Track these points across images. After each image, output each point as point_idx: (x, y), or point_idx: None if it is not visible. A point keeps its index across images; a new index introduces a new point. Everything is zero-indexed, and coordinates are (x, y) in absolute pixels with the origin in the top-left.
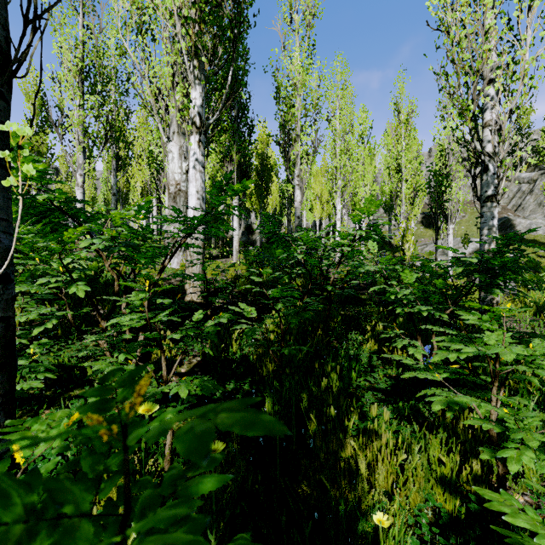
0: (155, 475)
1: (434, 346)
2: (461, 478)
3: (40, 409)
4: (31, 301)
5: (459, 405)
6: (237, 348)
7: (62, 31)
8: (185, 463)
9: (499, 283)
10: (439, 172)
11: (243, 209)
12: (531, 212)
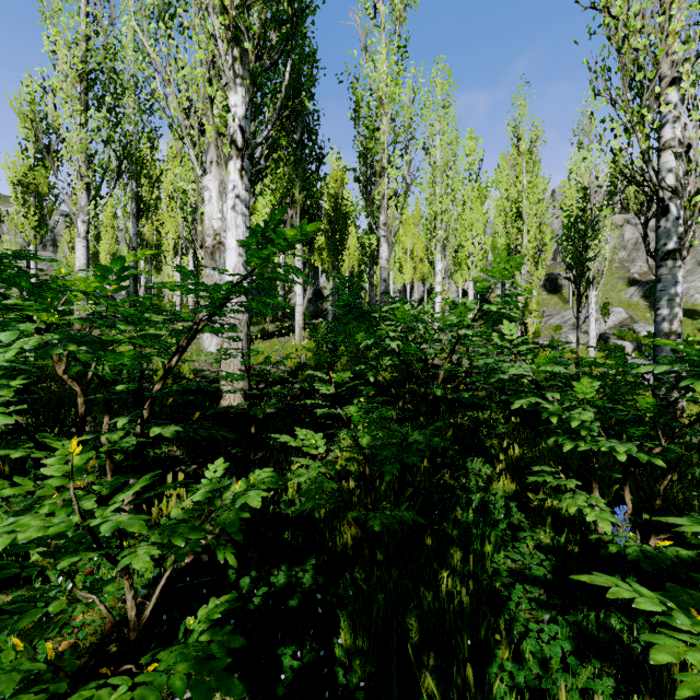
0: None
1: (628, 505)
2: None
3: None
4: None
5: None
6: (294, 492)
7: (55, 21)
8: None
9: None
10: (582, 218)
11: (311, 268)
12: (688, 273)
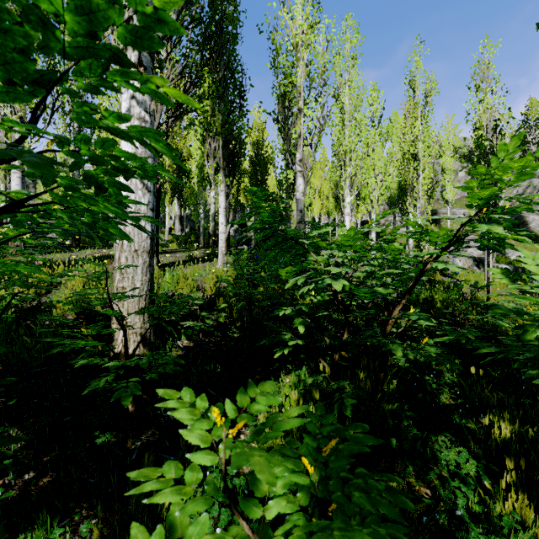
0: None
1: None
2: None
3: None
4: None
5: None
6: None
7: None
8: None
9: None
10: (492, 149)
11: (238, 205)
12: None
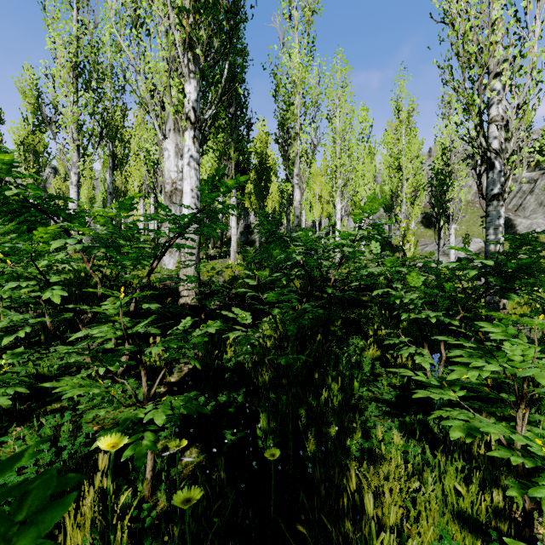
0: (133, 506)
1: (443, 354)
2: (480, 510)
3: (12, 426)
4: (14, 304)
5: (479, 430)
6: (231, 355)
7: (55, 26)
8: (168, 490)
9: (515, 287)
10: (442, 170)
11: (243, 208)
12: (532, 212)
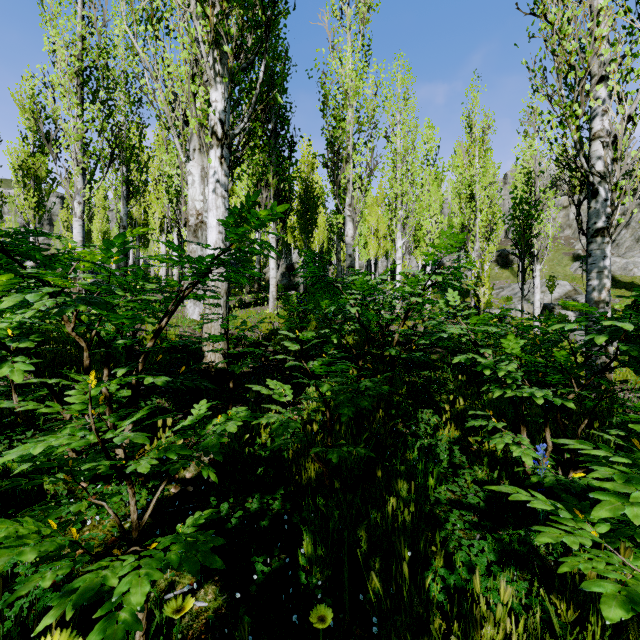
0: None
1: (548, 443)
2: None
3: None
4: None
5: None
6: (267, 437)
7: (55, 23)
8: None
9: None
10: (526, 200)
11: (284, 245)
12: (628, 249)
